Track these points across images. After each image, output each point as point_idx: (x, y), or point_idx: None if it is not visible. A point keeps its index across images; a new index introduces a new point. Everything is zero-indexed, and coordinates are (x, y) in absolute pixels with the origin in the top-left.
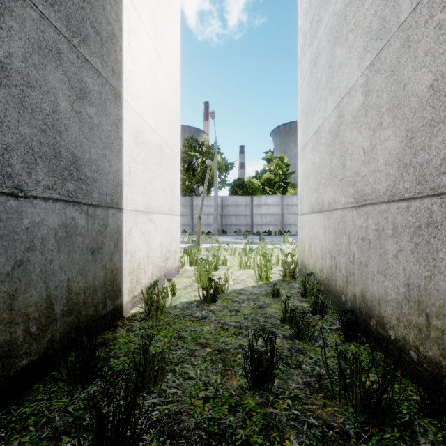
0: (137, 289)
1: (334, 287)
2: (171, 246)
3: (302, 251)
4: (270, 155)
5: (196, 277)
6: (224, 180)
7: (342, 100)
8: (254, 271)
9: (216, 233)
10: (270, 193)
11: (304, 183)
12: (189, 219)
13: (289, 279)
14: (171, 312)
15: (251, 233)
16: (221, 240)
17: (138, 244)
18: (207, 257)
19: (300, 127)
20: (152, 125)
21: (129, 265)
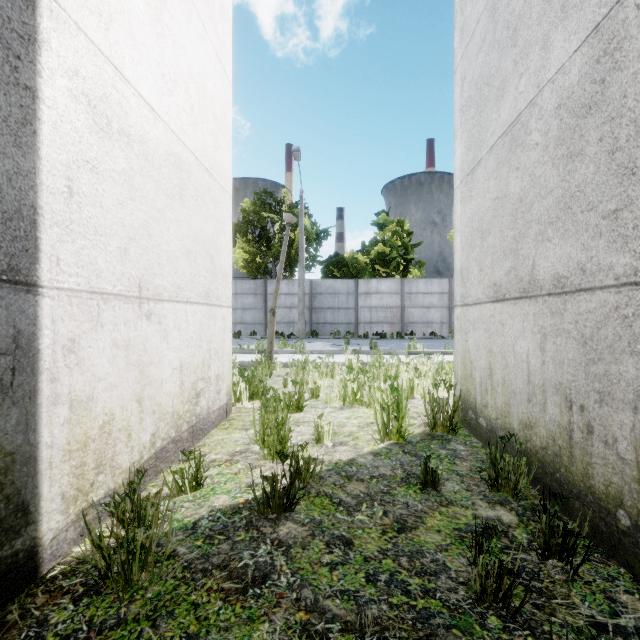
0: (101, 484)
1: (579, 478)
2: (207, 367)
3: (467, 376)
4: (383, 218)
5: (256, 433)
6: (314, 256)
7: (618, 4)
8: (369, 411)
9: (302, 336)
10: (384, 275)
11: (473, 243)
12: (260, 315)
13: (442, 432)
14: (176, 553)
15: (355, 336)
16: (310, 347)
17: (104, 373)
18: (284, 381)
19: (461, 136)
20: (155, 104)
21: (67, 431)
